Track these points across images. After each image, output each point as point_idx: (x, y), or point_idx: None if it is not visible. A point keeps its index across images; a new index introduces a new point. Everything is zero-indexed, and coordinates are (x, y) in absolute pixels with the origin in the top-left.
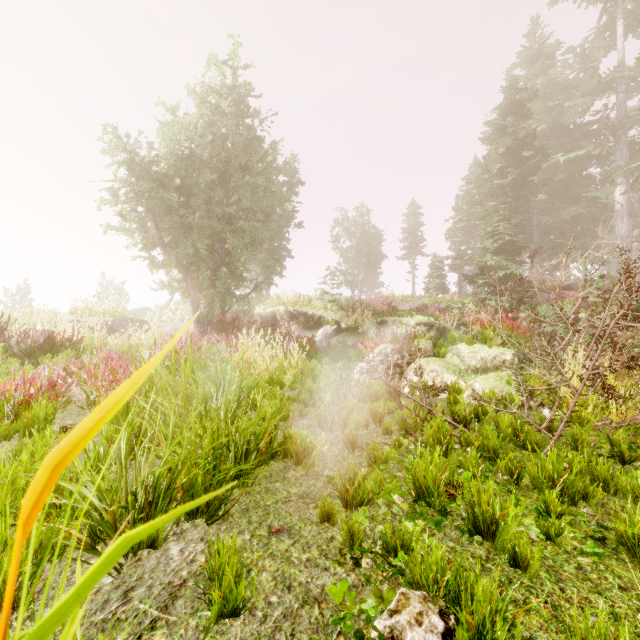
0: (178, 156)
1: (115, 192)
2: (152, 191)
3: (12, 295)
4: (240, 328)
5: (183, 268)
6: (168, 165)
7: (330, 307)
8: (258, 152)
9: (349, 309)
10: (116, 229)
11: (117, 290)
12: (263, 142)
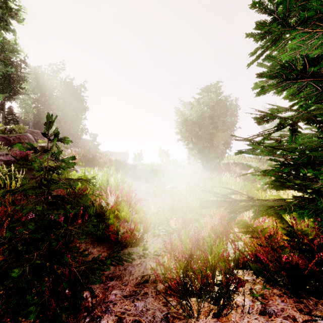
0: (198, 115)
1: (180, 129)
2: (191, 128)
3: (137, 156)
4: (218, 170)
5: (199, 150)
6: (195, 119)
7: (254, 160)
8: (224, 109)
9: (264, 161)
10: (180, 140)
11: (165, 153)
12: (226, 105)
